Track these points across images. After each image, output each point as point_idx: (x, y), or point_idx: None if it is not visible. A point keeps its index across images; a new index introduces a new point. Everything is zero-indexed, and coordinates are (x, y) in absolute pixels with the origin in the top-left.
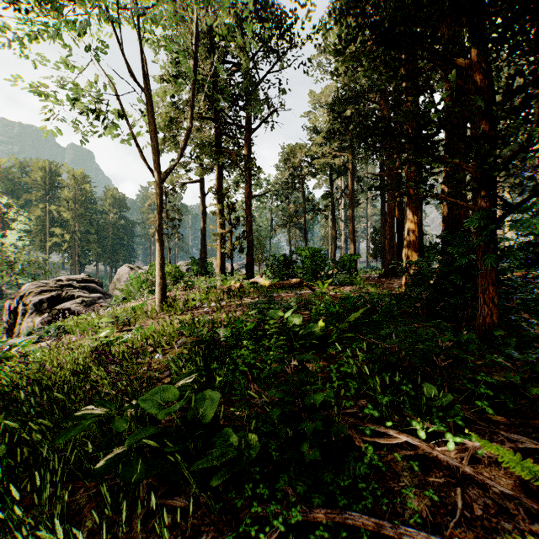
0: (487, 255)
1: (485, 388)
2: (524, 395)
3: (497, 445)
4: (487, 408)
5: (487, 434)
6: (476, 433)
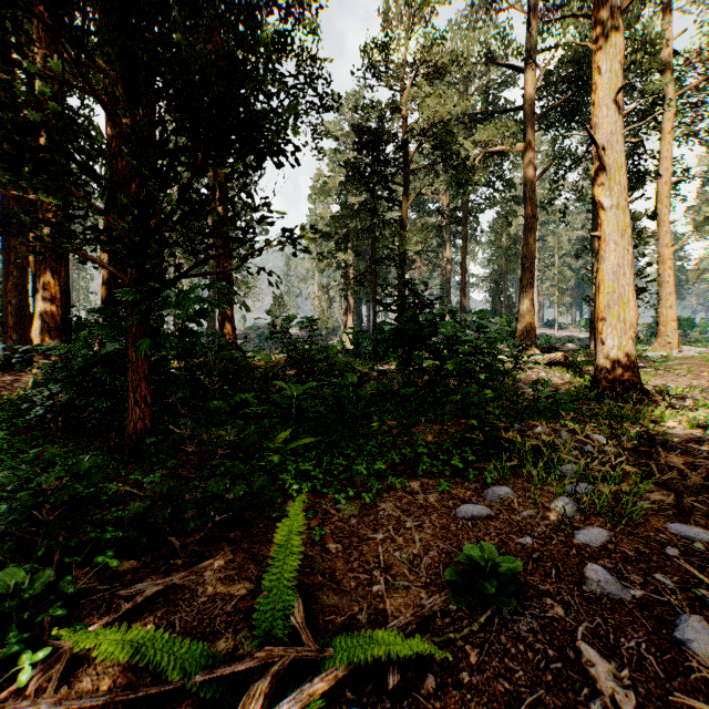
0: (137, 342)
1: (114, 530)
2: (153, 524)
3: (96, 633)
4: (111, 560)
5: (106, 603)
6: (89, 610)
